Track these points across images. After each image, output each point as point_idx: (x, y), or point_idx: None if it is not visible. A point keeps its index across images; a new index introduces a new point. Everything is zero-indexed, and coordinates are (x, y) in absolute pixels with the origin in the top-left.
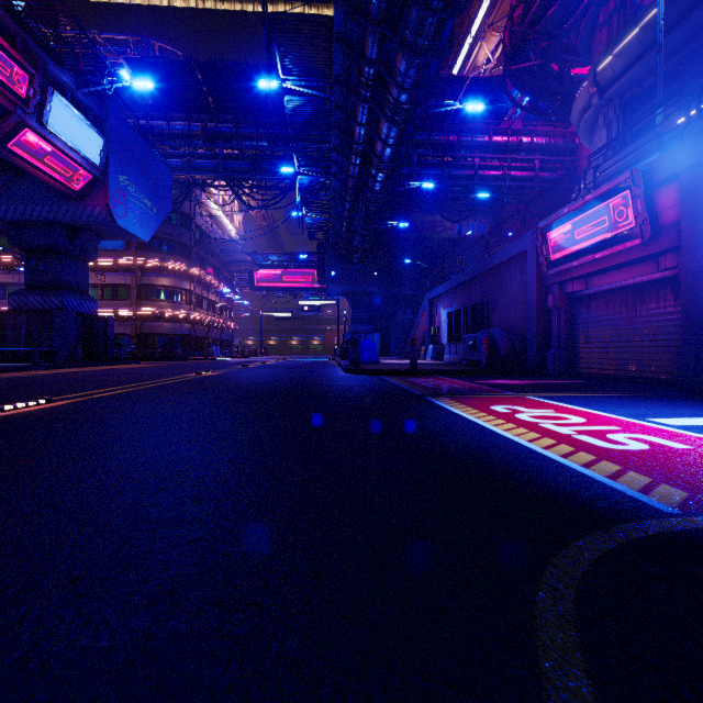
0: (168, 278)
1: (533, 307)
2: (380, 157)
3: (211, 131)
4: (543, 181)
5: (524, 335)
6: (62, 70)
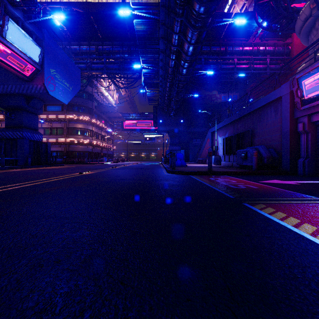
0: (81, 124)
1: (287, 131)
2: (186, 53)
3: (100, 50)
4: (271, 70)
5: (278, 150)
6: (15, 9)
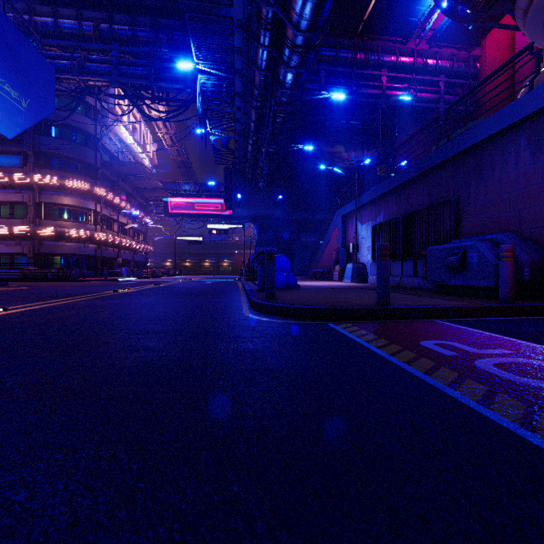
0: (70, 197)
1: None
2: (296, 24)
3: (104, 31)
4: (446, 104)
5: None
6: None
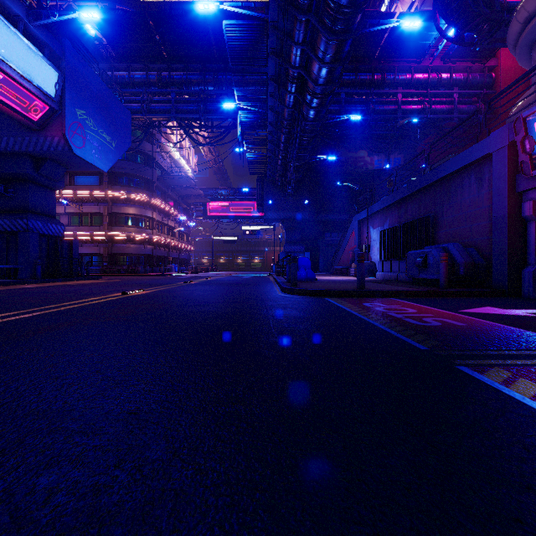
0: (134, 207)
1: (503, 217)
2: (315, 80)
3: (165, 78)
4: (461, 113)
5: (484, 251)
6: (11, 1)
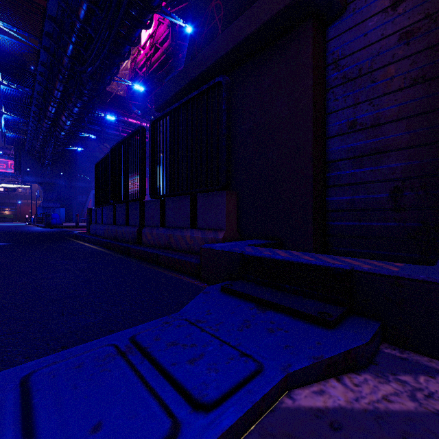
0: None
1: None
2: (63, 127)
3: None
4: None
5: None
6: None
